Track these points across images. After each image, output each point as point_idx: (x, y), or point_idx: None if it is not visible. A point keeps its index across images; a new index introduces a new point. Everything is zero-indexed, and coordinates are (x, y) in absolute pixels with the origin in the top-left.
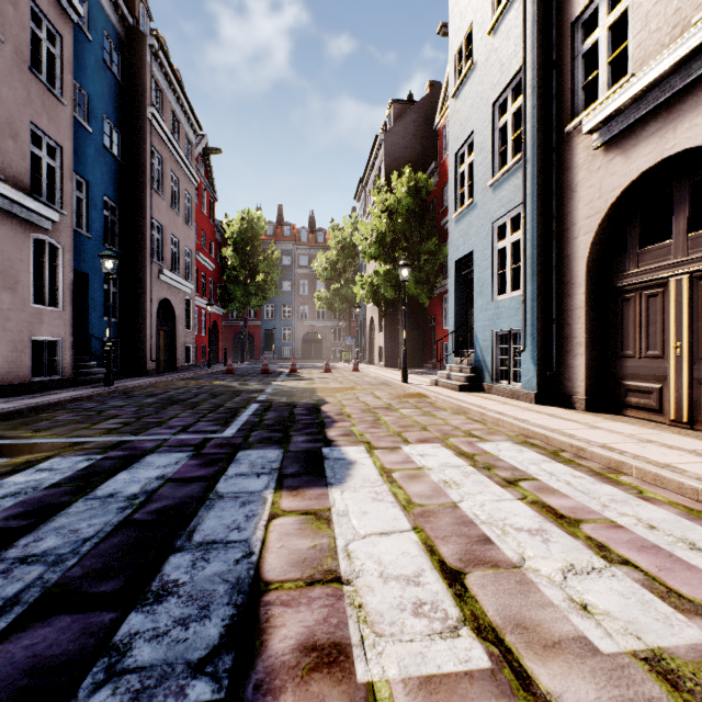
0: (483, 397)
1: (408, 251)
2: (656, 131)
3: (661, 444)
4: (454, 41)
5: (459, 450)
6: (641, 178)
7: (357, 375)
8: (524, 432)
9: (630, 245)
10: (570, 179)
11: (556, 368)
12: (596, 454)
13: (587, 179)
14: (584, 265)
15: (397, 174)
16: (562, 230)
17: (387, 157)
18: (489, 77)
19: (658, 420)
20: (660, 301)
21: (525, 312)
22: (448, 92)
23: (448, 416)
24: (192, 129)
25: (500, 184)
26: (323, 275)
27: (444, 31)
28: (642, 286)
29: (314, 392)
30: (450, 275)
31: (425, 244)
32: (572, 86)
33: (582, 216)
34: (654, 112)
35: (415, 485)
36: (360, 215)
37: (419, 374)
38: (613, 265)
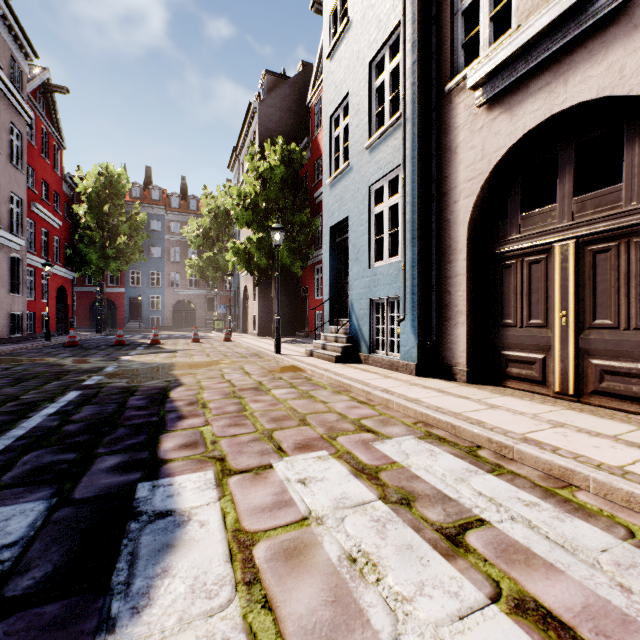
0: (361, 369)
1: (282, 221)
2: (545, 85)
3: (577, 429)
4: (329, 0)
5: (355, 461)
6: (526, 137)
7: (228, 345)
8: (423, 418)
9: (511, 209)
10: (451, 140)
11: (436, 337)
12: (528, 455)
13: (468, 139)
14: (465, 230)
15: (271, 145)
16: (441, 194)
17: (261, 126)
18: (366, 34)
19: (542, 392)
20: (544, 267)
21: (406, 278)
22: (319, 71)
23: (329, 397)
24: (23, 53)
25: (378, 146)
26: (194, 242)
27: (317, 7)
28: (524, 253)
29: (170, 368)
30: (324, 242)
31: (298, 215)
32: (451, 43)
33: (464, 179)
34: (542, 65)
35: (297, 586)
36: (234, 184)
37: (293, 343)
38: (493, 231)
